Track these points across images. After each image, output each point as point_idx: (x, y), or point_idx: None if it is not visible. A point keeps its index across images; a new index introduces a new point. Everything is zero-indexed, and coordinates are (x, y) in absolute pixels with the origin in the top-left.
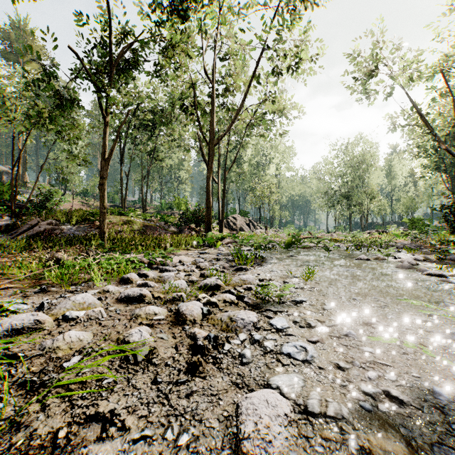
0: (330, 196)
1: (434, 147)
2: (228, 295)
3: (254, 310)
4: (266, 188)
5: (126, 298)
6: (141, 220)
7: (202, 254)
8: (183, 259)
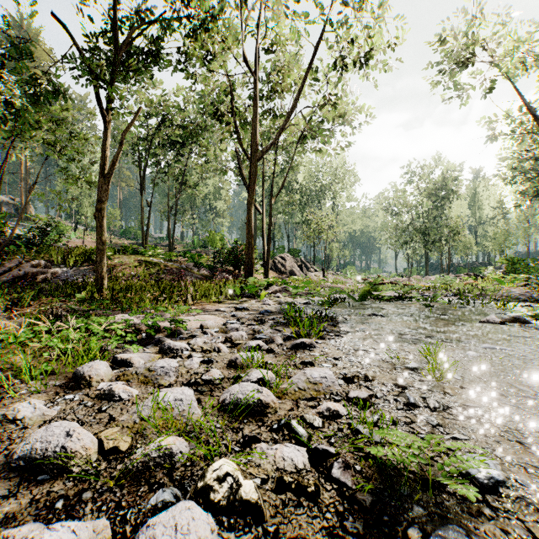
0: (402, 231)
1: (534, 169)
2: (288, 451)
3: (375, 537)
4: (323, 219)
5: (24, 460)
6: (161, 261)
7: (239, 310)
8: (206, 322)
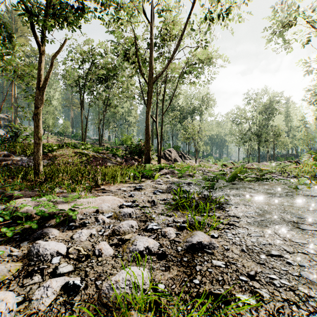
0: (244, 134)
1: None
2: None
3: None
4: (196, 126)
5: None
6: (90, 152)
7: (137, 190)
8: (101, 206)
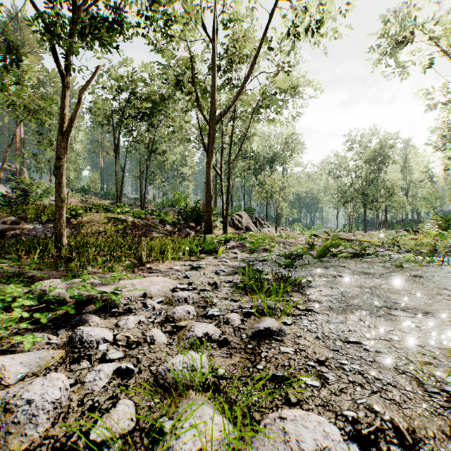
0: (344, 192)
1: None
2: None
3: None
4: (276, 181)
5: None
6: (128, 218)
7: (195, 269)
8: (150, 289)
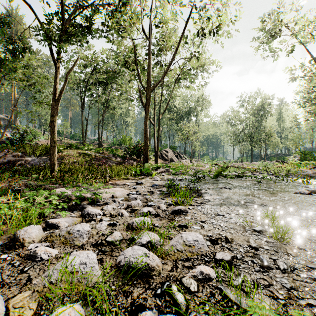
0: (237, 135)
1: None
2: None
3: None
4: (191, 128)
5: None
6: (93, 153)
7: (139, 184)
8: (115, 193)
